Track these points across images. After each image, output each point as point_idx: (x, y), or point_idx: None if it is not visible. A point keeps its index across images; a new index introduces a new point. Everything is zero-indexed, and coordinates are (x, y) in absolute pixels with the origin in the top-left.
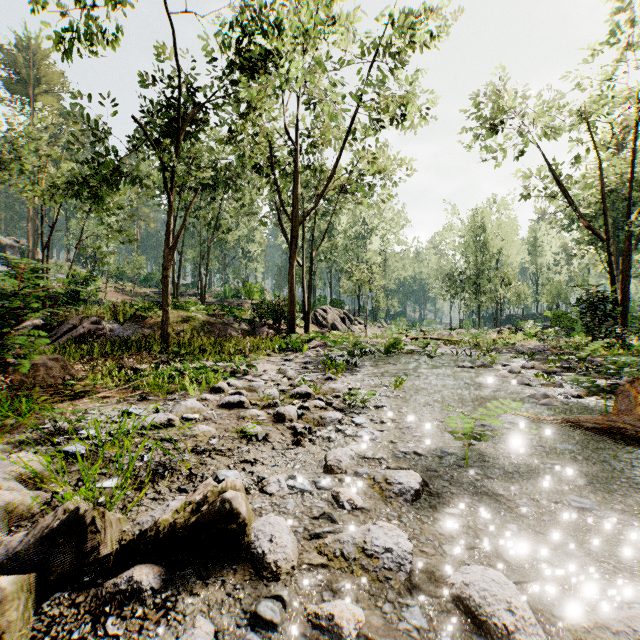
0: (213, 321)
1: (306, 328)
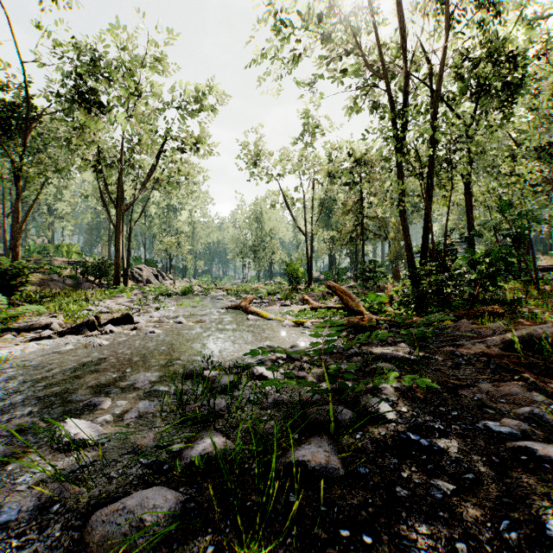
0: (41, 277)
1: (125, 283)
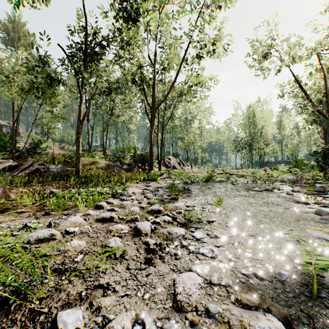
0: (108, 164)
1: (159, 168)
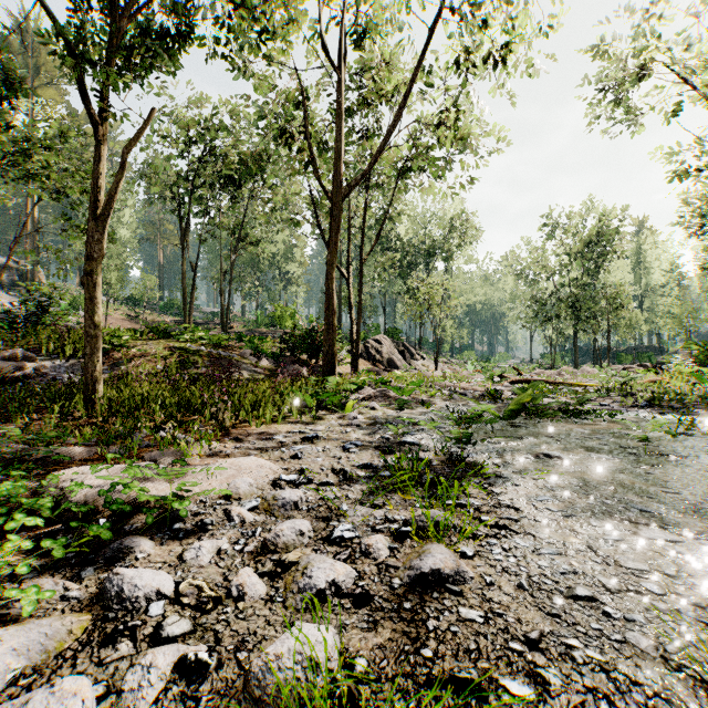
0: (217, 355)
1: (354, 365)
